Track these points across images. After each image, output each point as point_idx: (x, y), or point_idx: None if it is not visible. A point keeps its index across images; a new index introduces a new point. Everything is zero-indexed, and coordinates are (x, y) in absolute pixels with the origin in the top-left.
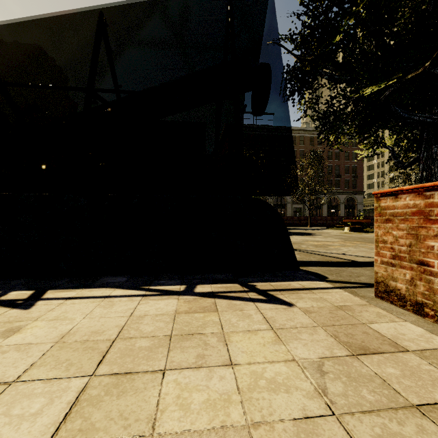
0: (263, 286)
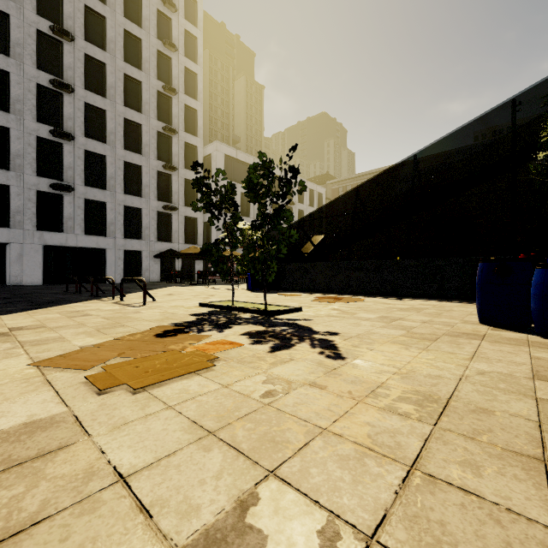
0: None
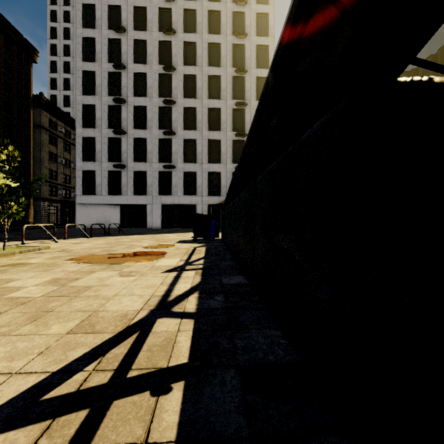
0: (140, 411)
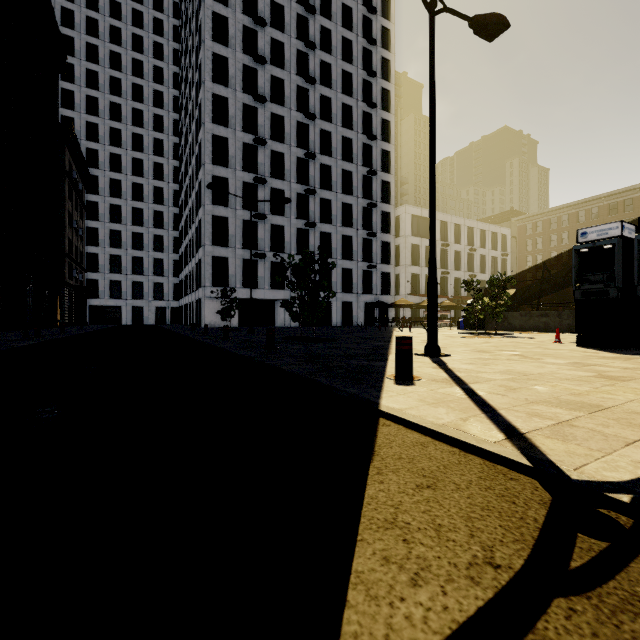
0: None
